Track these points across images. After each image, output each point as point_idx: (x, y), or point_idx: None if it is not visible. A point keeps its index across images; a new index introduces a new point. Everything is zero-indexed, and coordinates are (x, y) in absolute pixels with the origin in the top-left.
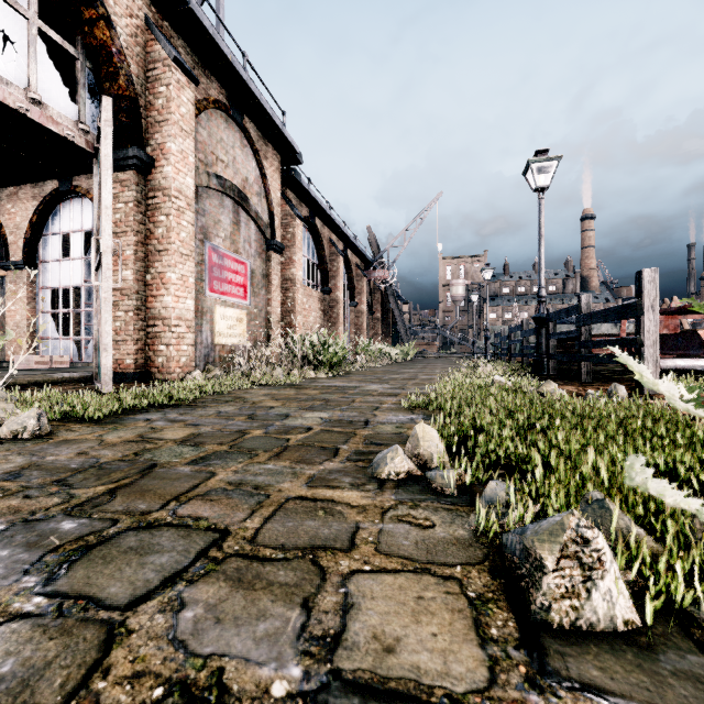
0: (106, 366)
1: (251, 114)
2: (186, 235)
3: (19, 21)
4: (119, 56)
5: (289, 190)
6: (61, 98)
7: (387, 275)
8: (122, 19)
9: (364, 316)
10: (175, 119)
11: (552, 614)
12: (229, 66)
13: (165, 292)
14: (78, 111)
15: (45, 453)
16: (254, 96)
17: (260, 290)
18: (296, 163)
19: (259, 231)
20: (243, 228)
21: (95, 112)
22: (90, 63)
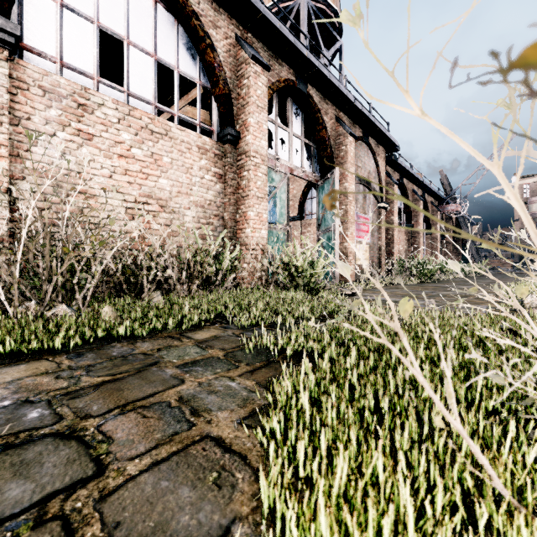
0: (336, 274)
1: (372, 135)
2: (352, 213)
3: (299, 142)
4: (328, 140)
5: (388, 167)
6: (308, 165)
7: (459, 208)
8: (328, 123)
9: (438, 241)
10: (349, 160)
11: (524, 306)
12: (366, 119)
13: (345, 241)
14: (312, 168)
15: (377, 294)
16: (377, 127)
17: (374, 233)
18: (395, 151)
19: (374, 198)
20: (367, 199)
21: (316, 165)
22: (315, 145)
